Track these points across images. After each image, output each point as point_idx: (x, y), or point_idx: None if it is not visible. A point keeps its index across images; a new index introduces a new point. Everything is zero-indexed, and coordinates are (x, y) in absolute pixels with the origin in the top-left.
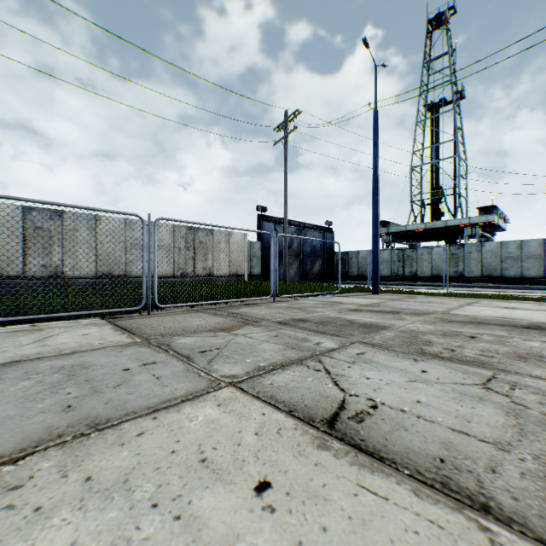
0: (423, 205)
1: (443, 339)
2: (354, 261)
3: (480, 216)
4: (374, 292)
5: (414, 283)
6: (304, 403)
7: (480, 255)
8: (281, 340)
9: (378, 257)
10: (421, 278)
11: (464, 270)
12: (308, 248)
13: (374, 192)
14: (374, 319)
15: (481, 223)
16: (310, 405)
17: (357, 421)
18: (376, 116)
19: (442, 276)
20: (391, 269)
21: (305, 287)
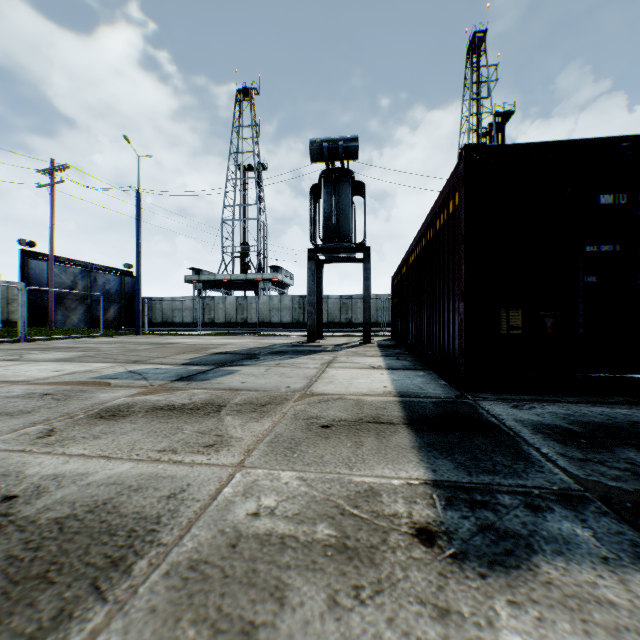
0: (233, 257)
1: (108, 348)
2: (158, 307)
3: (270, 273)
4: (137, 334)
5: (208, 329)
6: (2, 359)
7: (258, 306)
8: (7, 353)
9: (140, 307)
10: (217, 324)
11: (248, 317)
12: (100, 292)
13: (137, 255)
14: (92, 345)
15: (270, 279)
16: (4, 359)
17: (19, 359)
18: (139, 196)
19: (233, 322)
20: (193, 316)
21: (73, 332)
